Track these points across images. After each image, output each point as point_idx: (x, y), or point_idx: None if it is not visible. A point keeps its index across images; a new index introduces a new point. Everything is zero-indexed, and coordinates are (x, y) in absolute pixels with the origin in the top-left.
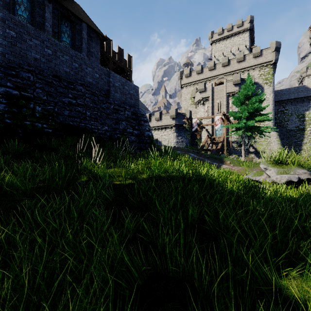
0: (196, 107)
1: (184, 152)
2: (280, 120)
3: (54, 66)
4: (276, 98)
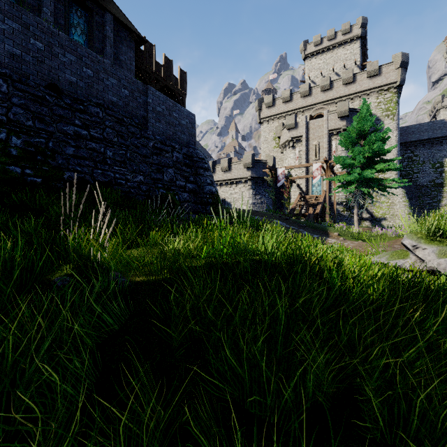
0: (282, 152)
1: (266, 219)
2: (407, 171)
3: (49, 71)
4: (400, 139)
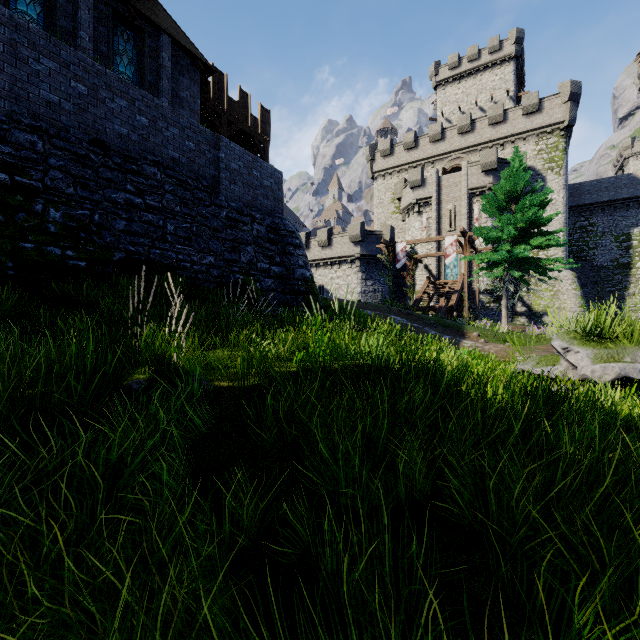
0: (404, 219)
1: (380, 314)
2: (580, 246)
3: (93, 122)
4: (570, 201)
